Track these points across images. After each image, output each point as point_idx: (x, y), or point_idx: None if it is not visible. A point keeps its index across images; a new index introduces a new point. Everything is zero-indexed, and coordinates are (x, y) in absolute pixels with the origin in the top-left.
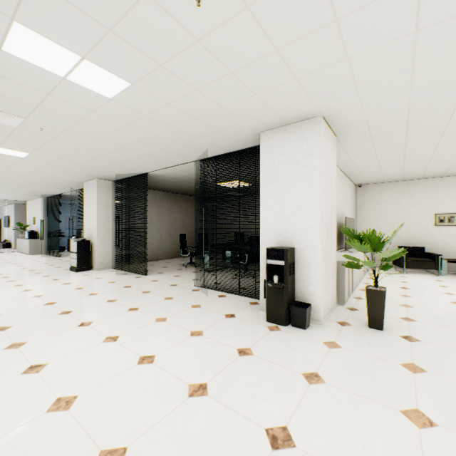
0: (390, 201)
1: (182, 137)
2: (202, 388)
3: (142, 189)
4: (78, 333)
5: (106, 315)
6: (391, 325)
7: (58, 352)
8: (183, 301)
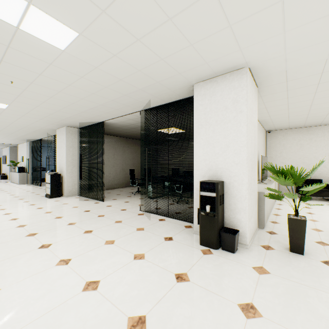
0: (294, 143)
1: (129, 89)
2: (141, 322)
3: (100, 134)
4: (36, 255)
5: (64, 237)
6: (309, 249)
7: (14, 276)
8: (130, 224)
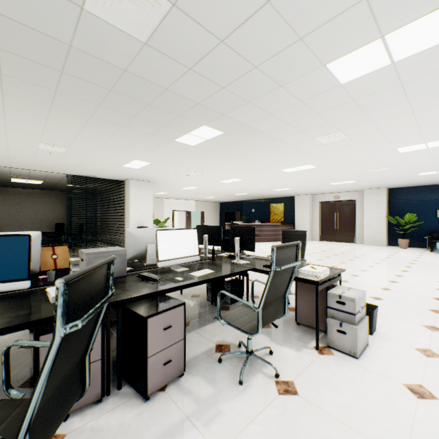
0: None
1: (103, 172)
2: None
3: None
4: None
5: None
6: None
7: None
8: None
